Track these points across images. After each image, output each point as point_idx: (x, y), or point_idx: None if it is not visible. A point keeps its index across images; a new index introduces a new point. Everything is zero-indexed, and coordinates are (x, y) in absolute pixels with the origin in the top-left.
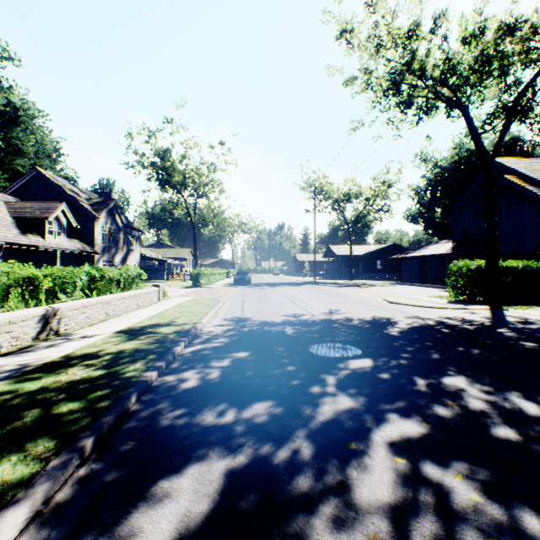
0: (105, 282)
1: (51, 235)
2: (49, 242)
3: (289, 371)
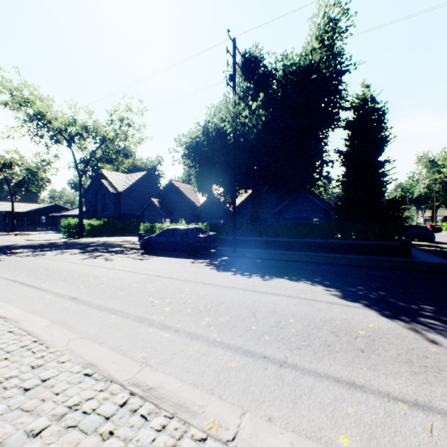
0: None
1: None
2: None
3: None
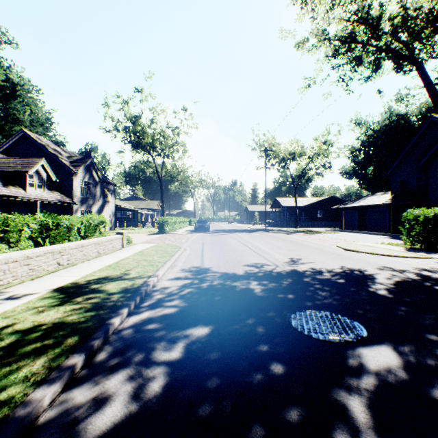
0: (61, 230)
1: (31, 187)
2: (29, 193)
3: (277, 378)
